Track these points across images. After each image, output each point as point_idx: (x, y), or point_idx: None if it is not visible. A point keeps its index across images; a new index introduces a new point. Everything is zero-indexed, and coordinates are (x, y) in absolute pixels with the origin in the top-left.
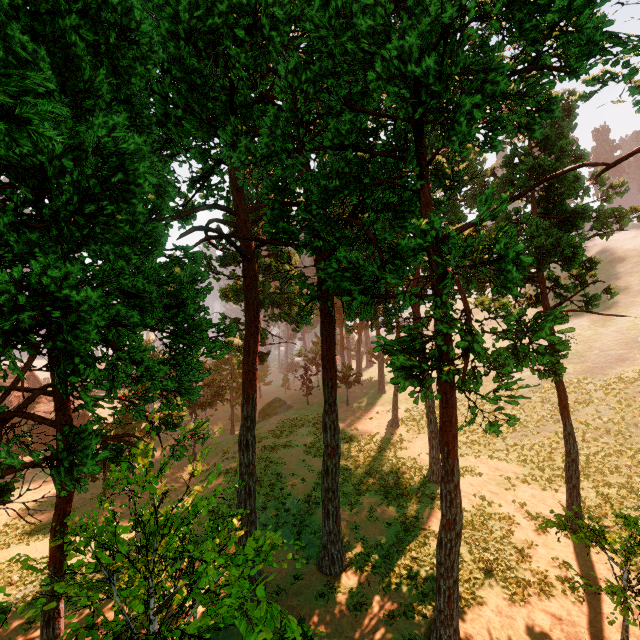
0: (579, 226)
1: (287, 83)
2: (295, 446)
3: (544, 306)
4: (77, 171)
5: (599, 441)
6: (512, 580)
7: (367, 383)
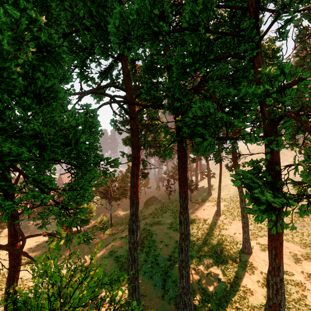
0: None
1: None
2: (162, 224)
3: None
4: None
5: None
6: None
7: (201, 189)
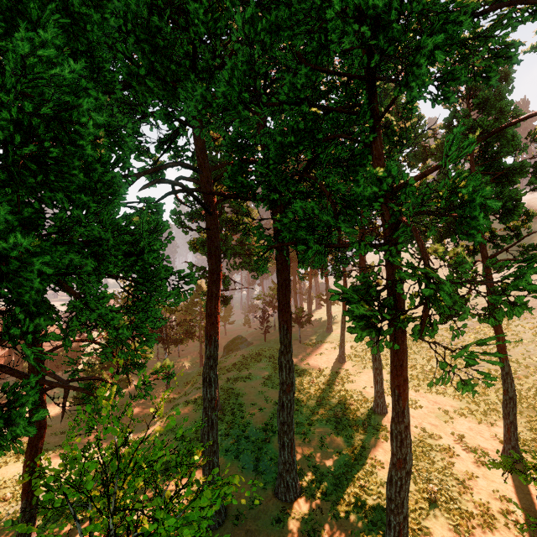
0: (516, 181)
1: (243, 33)
2: (254, 378)
3: (483, 255)
4: (15, 107)
5: (530, 378)
6: (456, 511)
7: (317, 323)
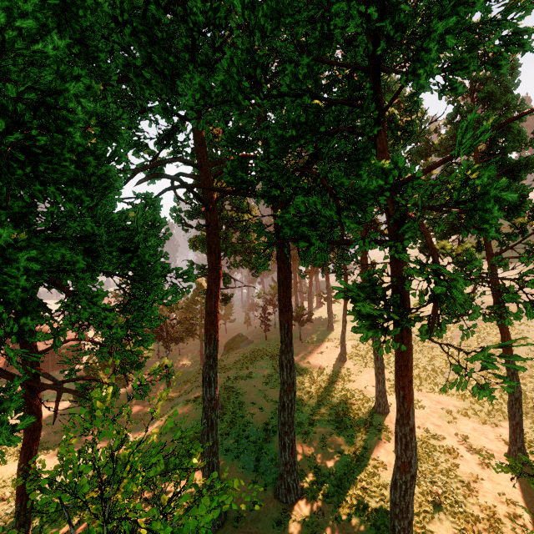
0: (521, 177)
1: (243, 20)
2: (255, 377)
3: (488, 253)
4: None
5: None
6: (461, 515)
7: (317, 321)
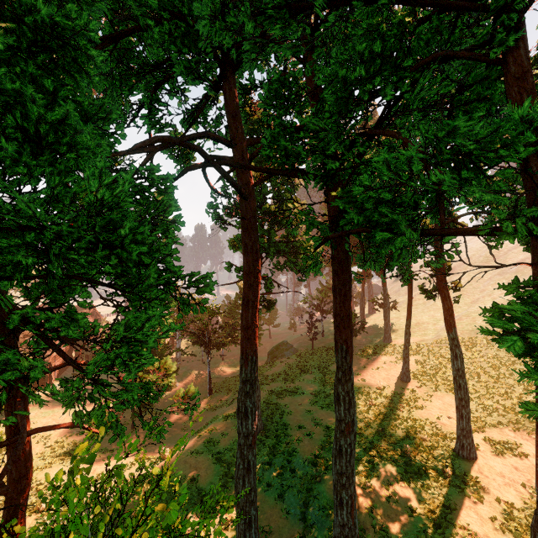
0: None
1: None
2: (301, 393)
3: None
4: None
5: None
6: None
7: (371, 330)
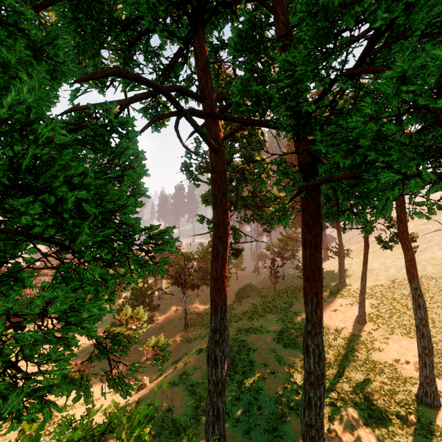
0: None
1: None
2: (265, 332)
3: None
4: None
5: None
6: None
7: (326, 275)
